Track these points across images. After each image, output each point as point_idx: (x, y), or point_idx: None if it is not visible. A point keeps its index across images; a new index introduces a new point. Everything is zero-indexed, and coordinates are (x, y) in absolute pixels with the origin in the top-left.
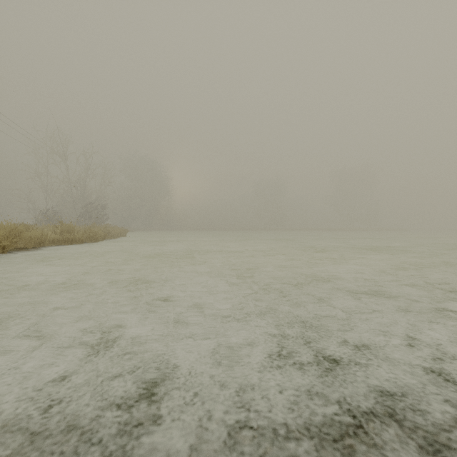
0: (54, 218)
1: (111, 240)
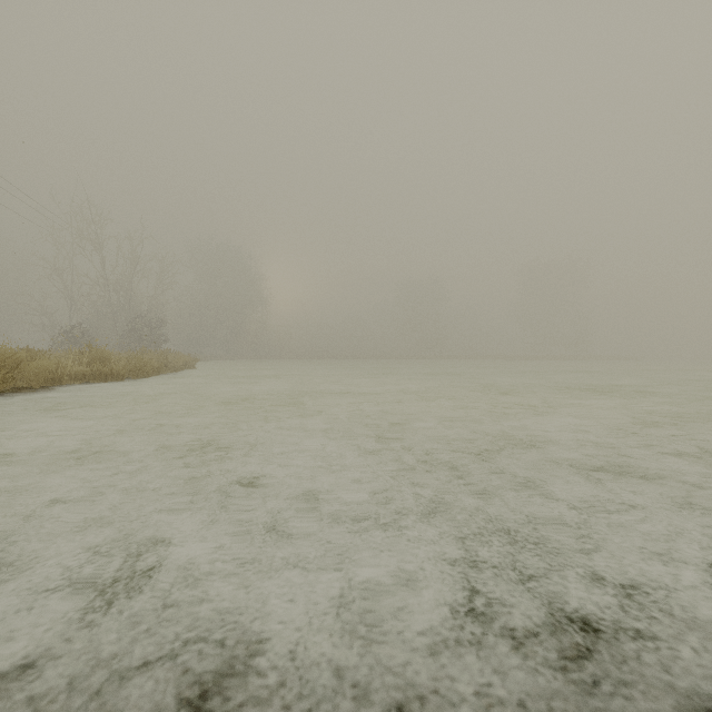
0: (83, 339)
1: (171, 374)
